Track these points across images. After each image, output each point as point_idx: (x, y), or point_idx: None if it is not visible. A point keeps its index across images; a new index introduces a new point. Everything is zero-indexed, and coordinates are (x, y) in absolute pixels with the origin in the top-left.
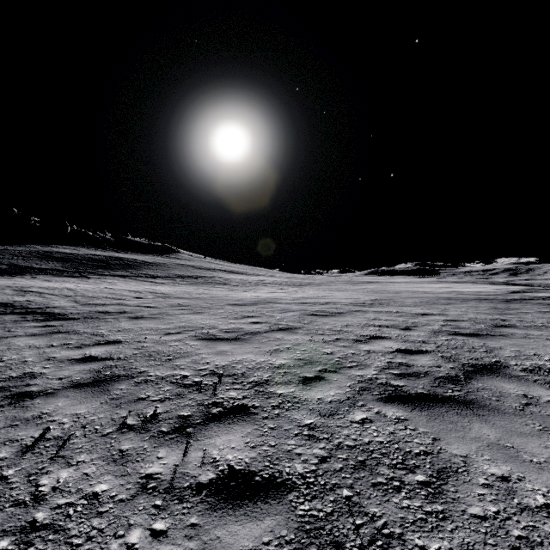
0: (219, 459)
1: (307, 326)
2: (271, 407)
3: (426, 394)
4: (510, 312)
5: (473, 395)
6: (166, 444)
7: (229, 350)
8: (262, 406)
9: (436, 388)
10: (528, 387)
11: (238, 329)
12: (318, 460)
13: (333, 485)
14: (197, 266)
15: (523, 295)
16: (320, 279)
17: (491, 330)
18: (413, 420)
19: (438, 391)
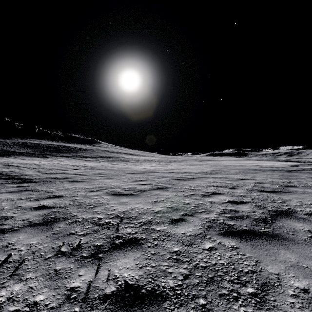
0: (119, 276)
1: (174, 186)
2: (152, 239)
3: (248, 230)
4: (292, 178)
5: (278, 231)
6: (85, 265)
7: (127, 201)
8: (147, 238)
9: (254, 226)
10: (310, 225)
11: (133, 188)
12: (183, 277)
13: (193, 295)
14: (110, 151)
15: (298, 167)
16: (180, 158)
17: (282, 189)
18: (242, 248)
19: (256, 228)
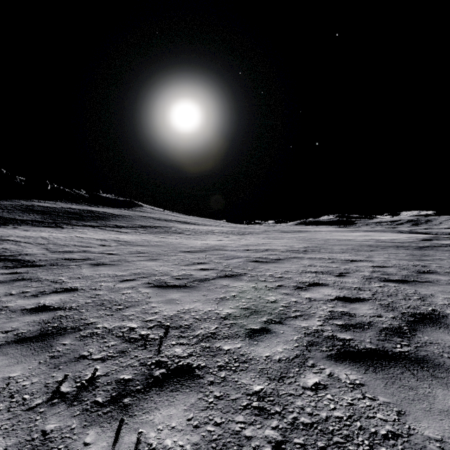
0: (156, 446)
1: (250, 272)
2: (217, 368)
3: (376, 350)
4: (426, 258)
5: (424, 351)
6: (97, 422)
7: (178, 298)
8: (208, 366)
9: (384, 342)
10: None
11: (188, 276)
12: (271, 447)
13: None
14: (156, 218)
15: (432, 242)
16: (259, 229)
17: (416, 276)
18: (370, 385)
19: (387, 346)
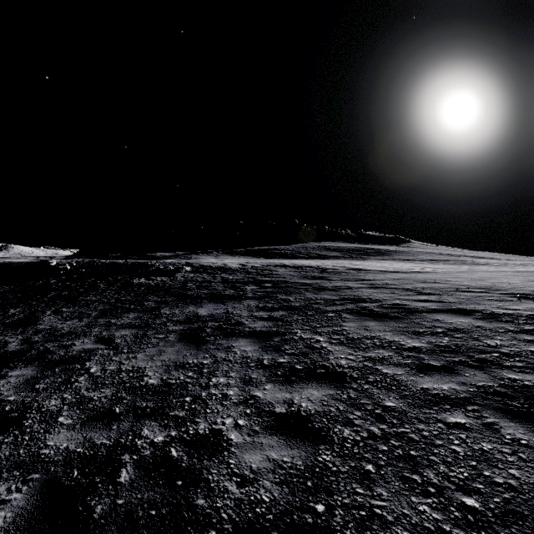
0: None
1: None
2: None
3: None
4: None
5: None
6: None
7: None
8: None
9: None
10: None
11: None
12: None
13: None
14: (437, 253)
15: None
16: None
17: None
18: None
19: None
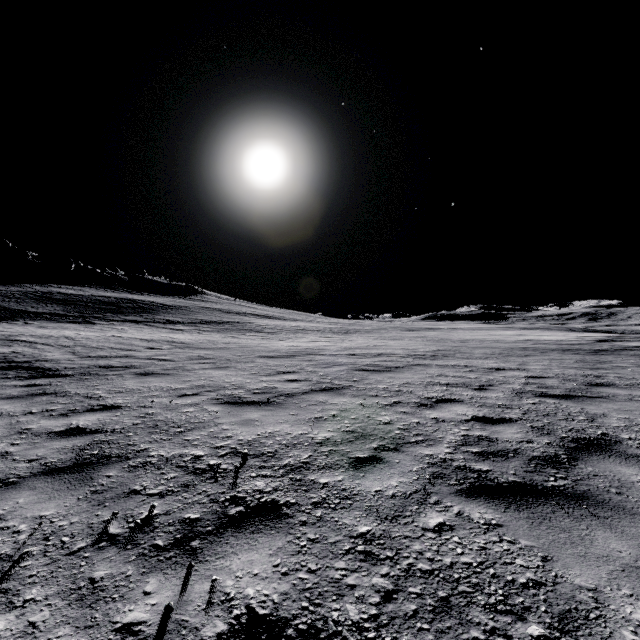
0: (234, 595)
1: (357, 384)
2: (311, 506)
3: (521, 484)
4: (602, 366)
5: (585, 485)
6: (159, 569)
7: (257, 418)
8: (299, 503)
9: (533, 473)
10: None
11: (271, 389)
12: (380, 596)
13: None
14: (225, 310)
15: (613, 344)
16: (370, 325)
17: (586, 390)
18: (510, 526)
19: (536, 479)
